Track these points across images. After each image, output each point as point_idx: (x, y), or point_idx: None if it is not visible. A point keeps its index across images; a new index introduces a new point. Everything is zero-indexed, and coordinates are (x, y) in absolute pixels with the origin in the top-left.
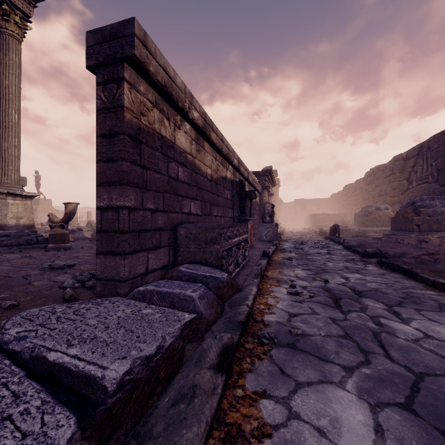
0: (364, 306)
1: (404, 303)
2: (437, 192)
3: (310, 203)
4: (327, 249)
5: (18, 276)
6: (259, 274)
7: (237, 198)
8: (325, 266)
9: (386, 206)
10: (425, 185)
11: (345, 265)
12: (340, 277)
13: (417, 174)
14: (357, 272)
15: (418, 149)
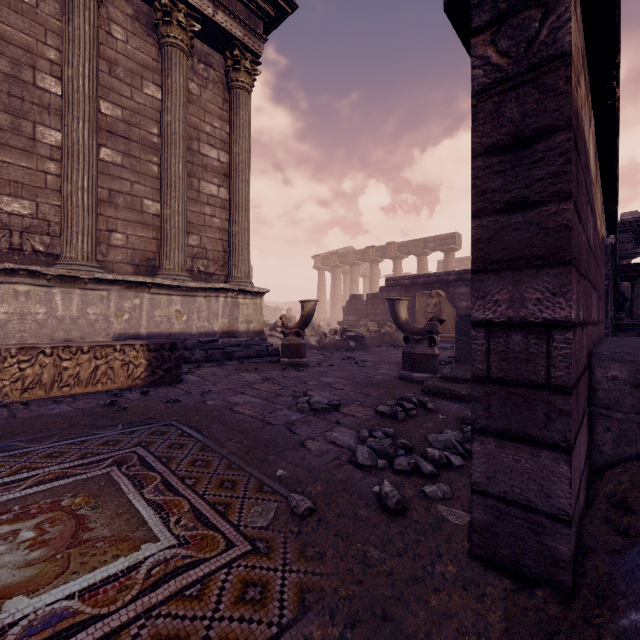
0: None
1: None
2: None
3: None
4: None
5: (278, 423)
6: None
7: (611, 280)
8: None
9: None
10: None
11: None
12: None
13: None
14: None
15: None
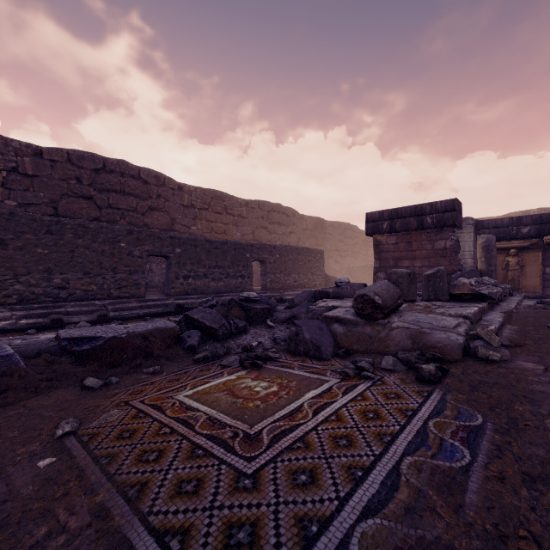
0: None
1: None
2: None
3: None
4: None
5: None
6: None
7: None
8: None
9: None
10: None
11: None
12: None
13: None
14: None
15: None
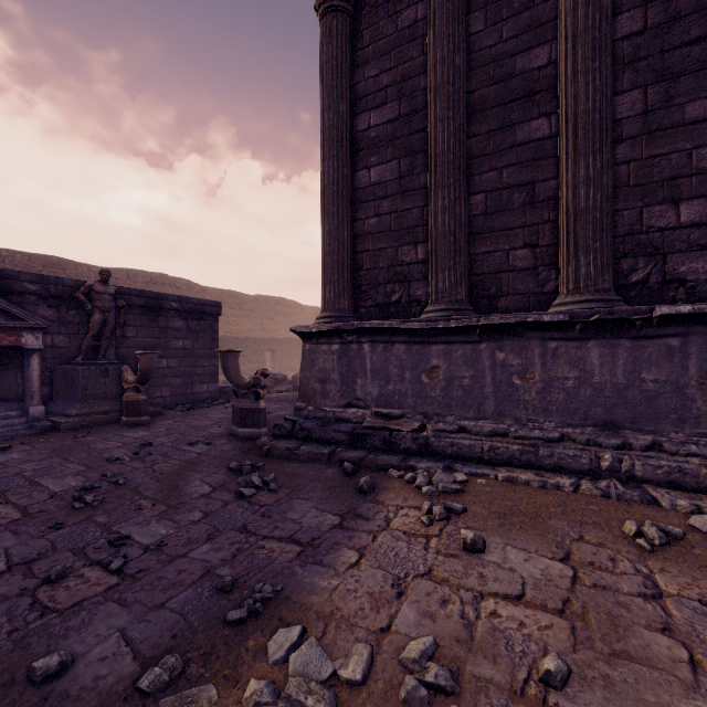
0: None
1: None
2: None
3: None
4: None
5: None
6: None
7: None
8: None
9: None
10: None
11: None
12: None
13: None
14: None
15: None
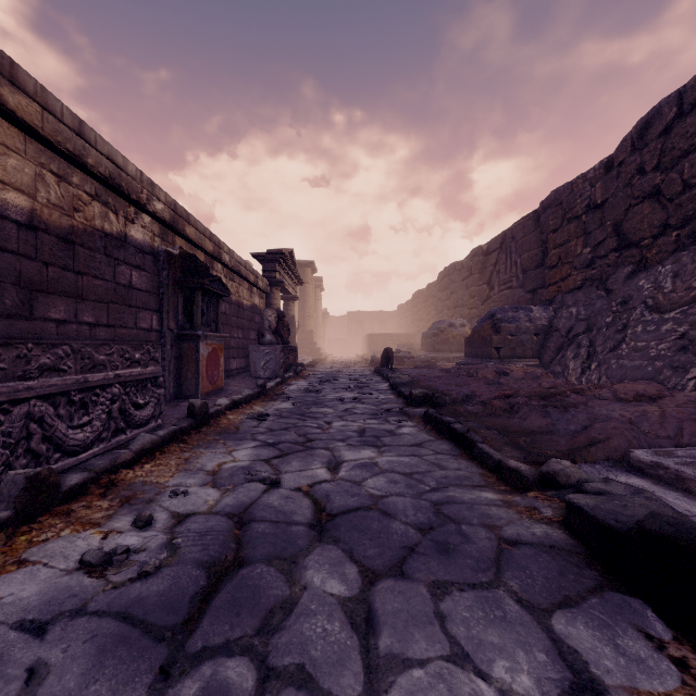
0: (296, 591)
1: (415, 556)
2: (522, 301)
3: (370, 318)
4: (358, 392)
5: None
6: (12, 497)
7: (174, 290)
8: (323, 431)
9: (462, 321)
10: (509, 291)
11: (363, 426)
12: (323, 464)
13: (500, 275)
14: (375, 442)
15: (501, 239)
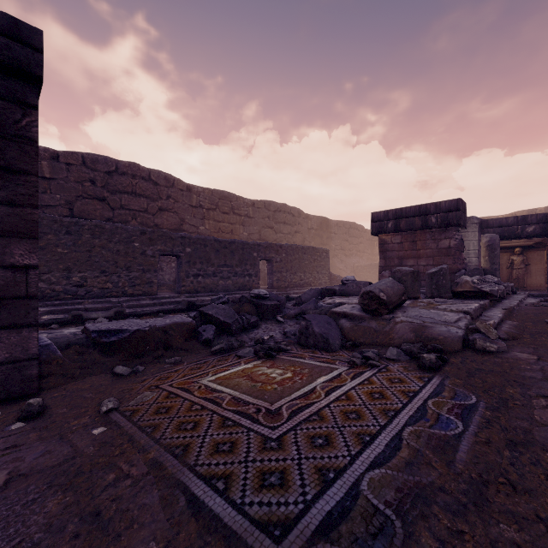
0: None
1: None
2: None
3: None
4: None
5: None
6: None
7: None
8: None
9: None
10: None
11: None
12: None
13: None
14: None
15: None
